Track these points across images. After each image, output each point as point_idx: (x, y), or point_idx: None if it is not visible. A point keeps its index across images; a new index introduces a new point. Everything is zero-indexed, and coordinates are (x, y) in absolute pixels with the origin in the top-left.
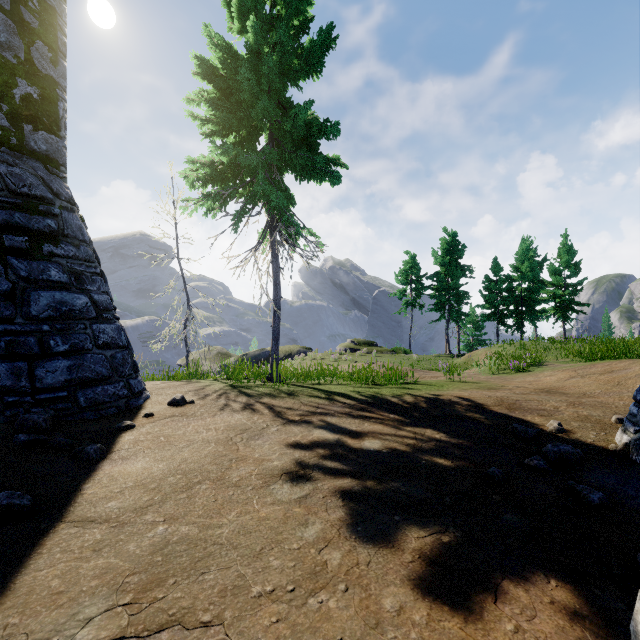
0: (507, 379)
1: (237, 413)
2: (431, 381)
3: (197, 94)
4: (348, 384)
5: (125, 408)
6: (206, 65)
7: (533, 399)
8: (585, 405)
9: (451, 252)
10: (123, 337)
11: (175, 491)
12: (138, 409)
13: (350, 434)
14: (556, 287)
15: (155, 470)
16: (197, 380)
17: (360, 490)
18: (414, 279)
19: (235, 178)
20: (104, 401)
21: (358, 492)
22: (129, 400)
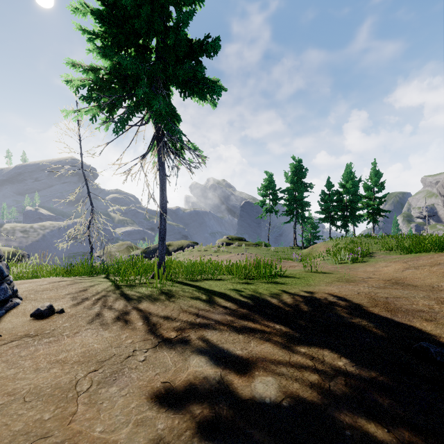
0: (351, 269)
1: (105, 328)
2: (294, 272)
3: (82, 4)
4: (227, 279)
5: None
6: None
7: (399, 296)
8: None
9: (297, 173)
10: None
11: None
12: None
13: (235, 365)
14: (368, 199)
15: None
16: (88, 277)
17: None
18: (271, 193)
19: (122, 90)
20: None
21: None
22: None
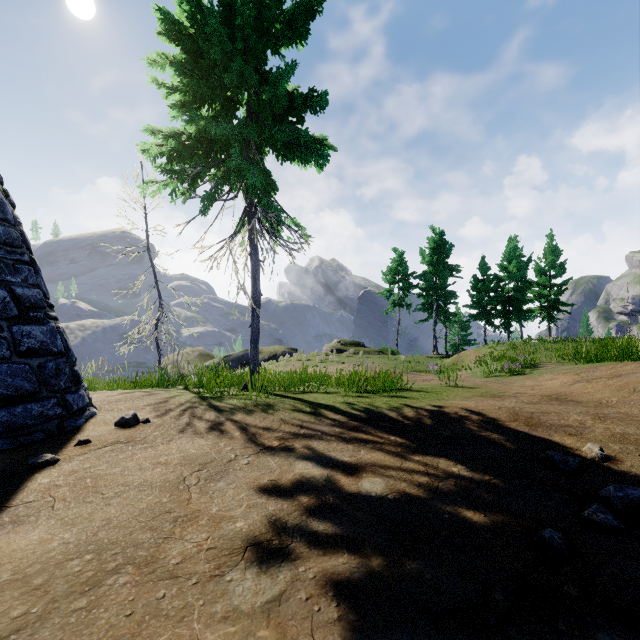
0: (505, 383)
1: (200, 437)
2: (426, 386)
3: (160, 55)
4: (337, 392)
5: (57, 431)
6: (171, 21)
7: (550, 411)
8: (612, 419)
9: (439, 251)
10: (59, 341)
11: (71, 592)
12: (74, 432)
13: (343, 468)
14: (541, 287)
15: (55, 544)
16: (164, 389)
17: (363, 580)
18: (401, 278)
19: (207, 156)
20: (25, 424)
21: (360, 585)
22: (64, 421)
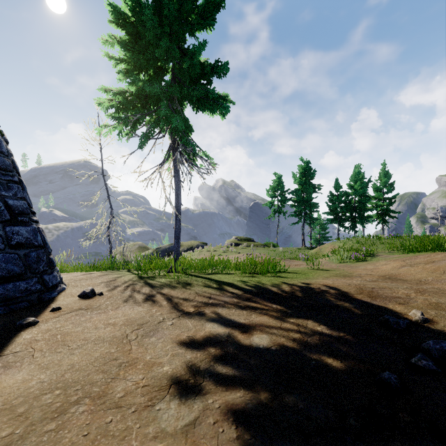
0: (352, 267)
1: (138, 305)
2: (297, 269)
3: (111, 36)
4: (235, 273)
5: (37, 301)
6: (118, 12)
7: (385, 287)
8: (429, 292)
9: (306, 175)
10: (39, 237)
11: (44, 418)
12: (49, 302)
13: (239, 328)
14: (377, 200)
15: (34, 383)
16: (113, 271)
17: (254, 409)
18: (280, 194)
19: (143, 108)
20: (15, 296)
21: (253, 412)
22: (42, 294)
